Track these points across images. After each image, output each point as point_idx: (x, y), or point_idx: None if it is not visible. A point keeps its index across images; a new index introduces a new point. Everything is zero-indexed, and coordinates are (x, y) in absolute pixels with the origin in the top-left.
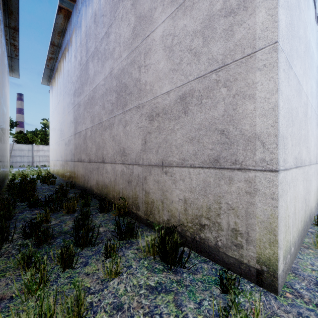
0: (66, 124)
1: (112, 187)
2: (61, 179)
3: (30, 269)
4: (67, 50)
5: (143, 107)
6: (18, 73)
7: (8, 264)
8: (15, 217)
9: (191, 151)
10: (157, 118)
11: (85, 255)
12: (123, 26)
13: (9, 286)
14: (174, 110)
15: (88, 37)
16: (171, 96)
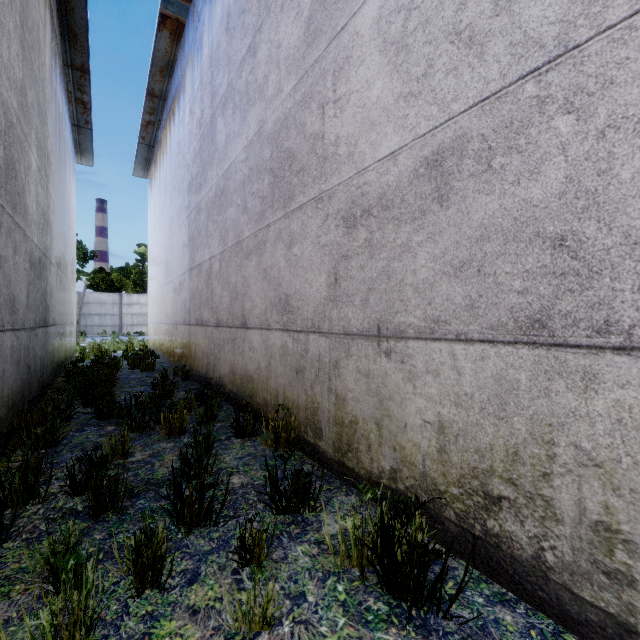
0: (176, 250)
1: (262, 380)
2: (167, 360)
3: (49, 600)
4: (178, 102)
5: (332, 198)
6: (92, 156)
7: (24, 560)
8: (67, 440)
9: (459, 299)
10: (365, 219)
11: (195, 549)
12: (285, 21)
13: (10, 630)
14: (410, 195)
15: (215, 65)
16: (401, 161)
